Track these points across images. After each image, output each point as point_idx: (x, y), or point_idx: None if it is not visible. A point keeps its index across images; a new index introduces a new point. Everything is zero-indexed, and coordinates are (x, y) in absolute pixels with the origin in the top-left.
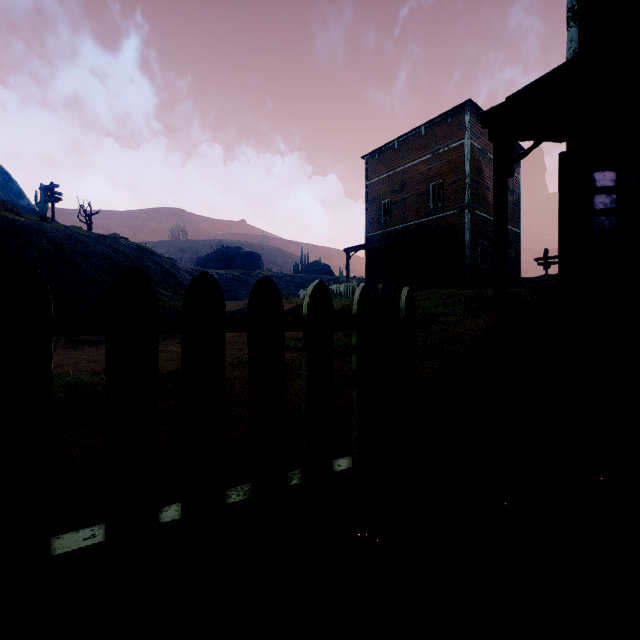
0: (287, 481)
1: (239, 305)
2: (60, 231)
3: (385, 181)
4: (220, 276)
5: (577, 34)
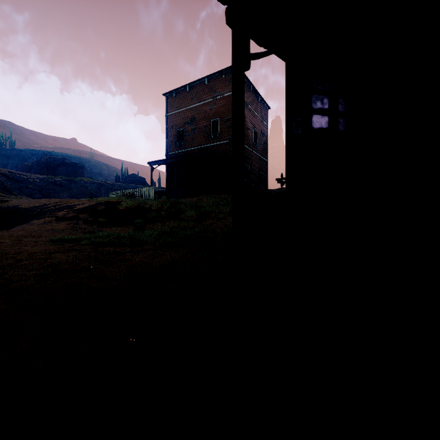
0: None
1: (40, 202)
2: None
3: (180, 114)
4: (41, 180)
5: None
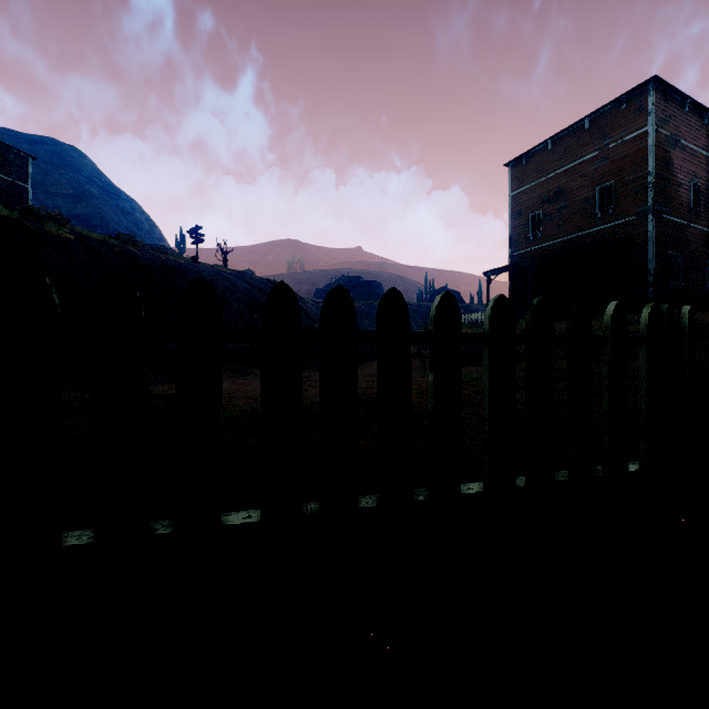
0: (594, 471)
1: None
2: (210, 270)
3: (535, 190)
4: None
5: None
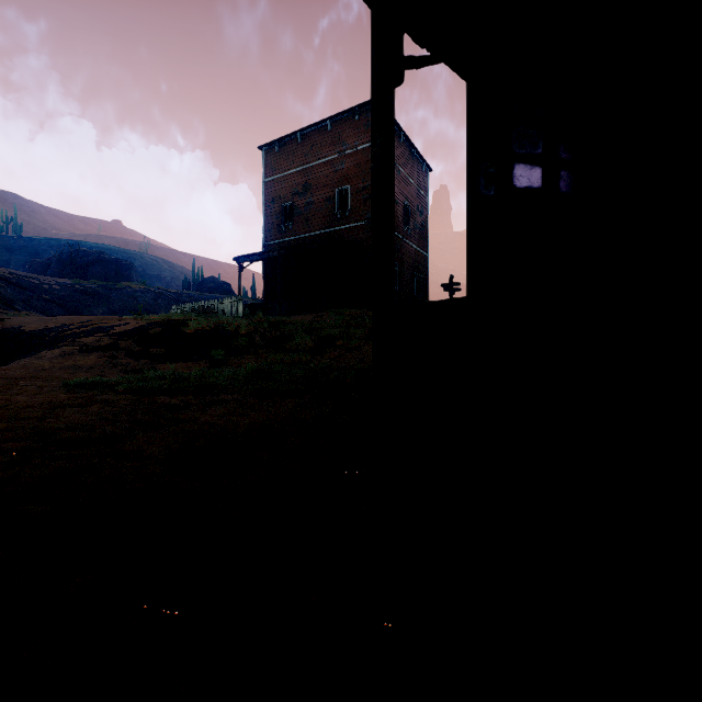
0: None
1: (56, 322)
2: None
3: (287, 180)
4: (63, 287)
5: None
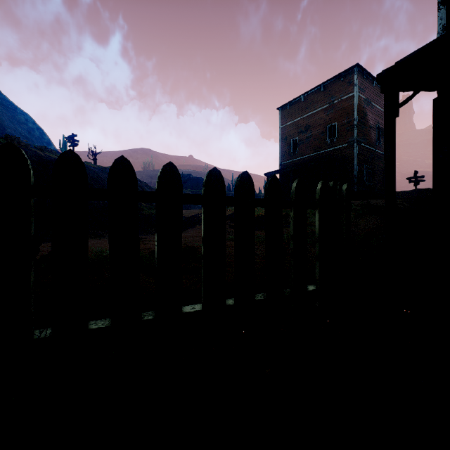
0: (283, 291)
1: (194, 212)
2: None
3: (294, 125)
4: None
5: (445, 14)
